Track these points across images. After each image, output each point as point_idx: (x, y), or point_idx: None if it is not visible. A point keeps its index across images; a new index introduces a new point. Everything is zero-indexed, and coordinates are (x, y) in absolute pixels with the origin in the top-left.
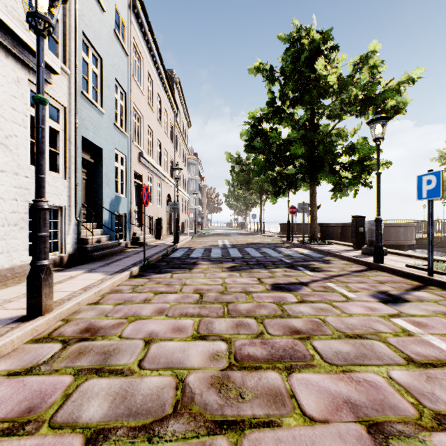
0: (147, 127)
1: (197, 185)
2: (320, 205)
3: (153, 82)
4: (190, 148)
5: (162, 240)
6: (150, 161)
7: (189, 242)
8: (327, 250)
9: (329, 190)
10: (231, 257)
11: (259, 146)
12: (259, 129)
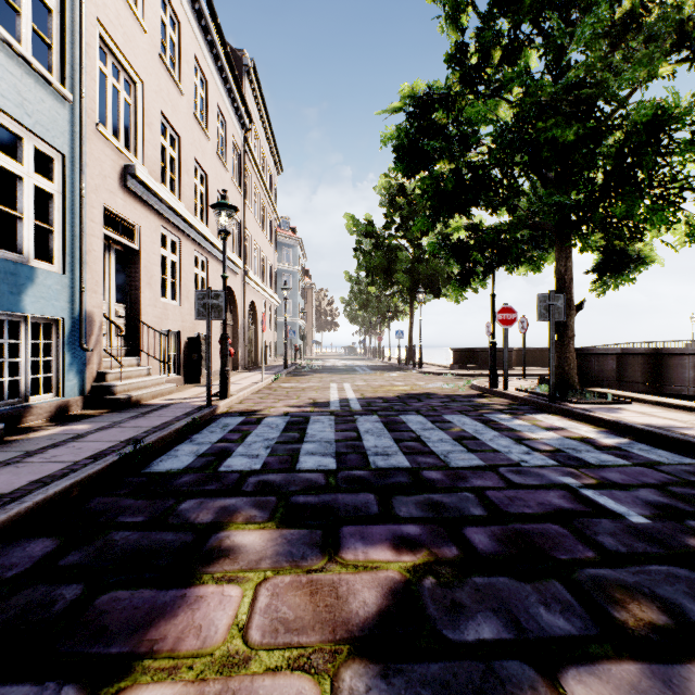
0: (158, 117)
1: (296, 283)
2: (585, 301)
3: (181, 24)
4: (284, 219)
5: (199, 385)
6: (162, 196)
7: (260, 393)
8: (670, 431)
9: (587, 271)
10: (370, 474)
11: (434, 150)
12: (428, 121)
